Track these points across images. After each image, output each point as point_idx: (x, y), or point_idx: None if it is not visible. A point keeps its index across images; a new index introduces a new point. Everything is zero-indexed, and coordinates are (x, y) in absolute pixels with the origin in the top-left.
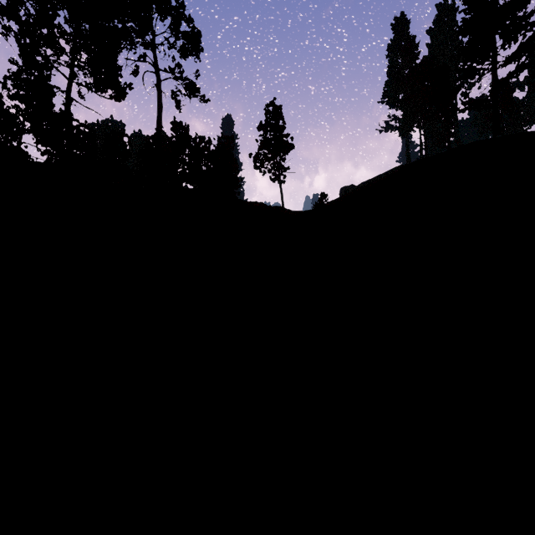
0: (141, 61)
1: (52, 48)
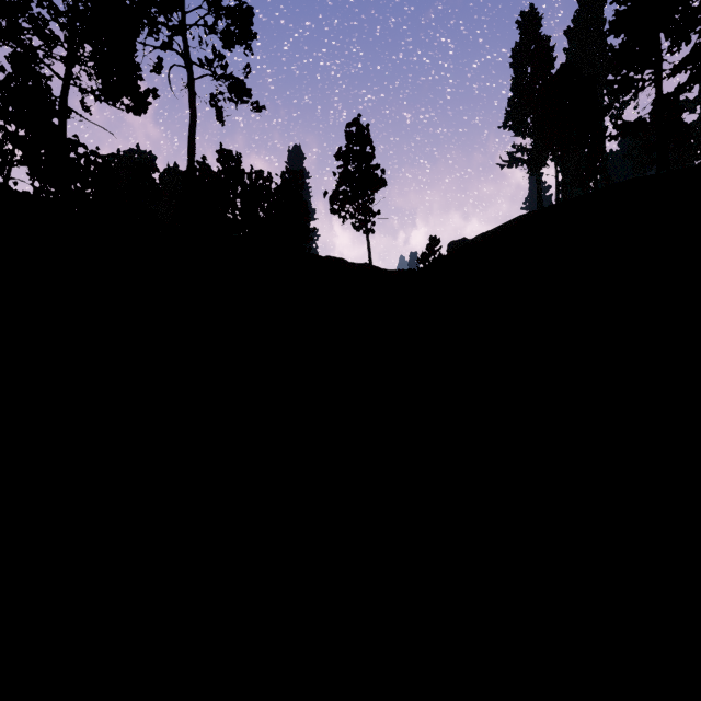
0: (164, 48)
1: (39, 34)
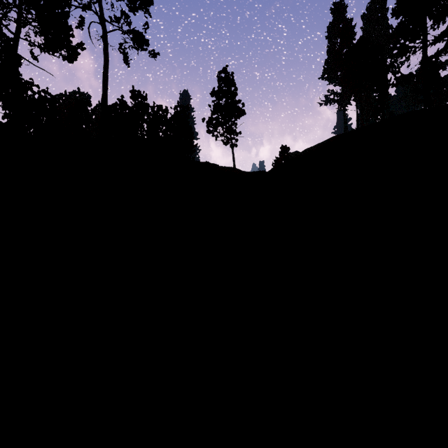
0: (84, 8)
1: None
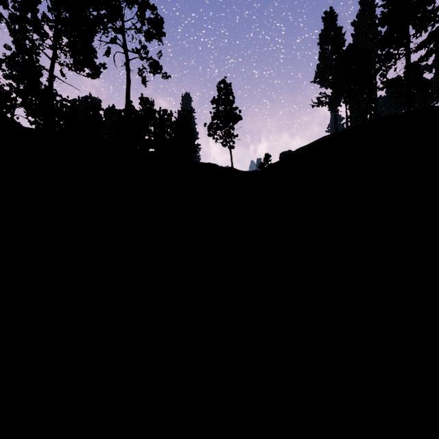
0: (112, 43)
1: (37, 33)
